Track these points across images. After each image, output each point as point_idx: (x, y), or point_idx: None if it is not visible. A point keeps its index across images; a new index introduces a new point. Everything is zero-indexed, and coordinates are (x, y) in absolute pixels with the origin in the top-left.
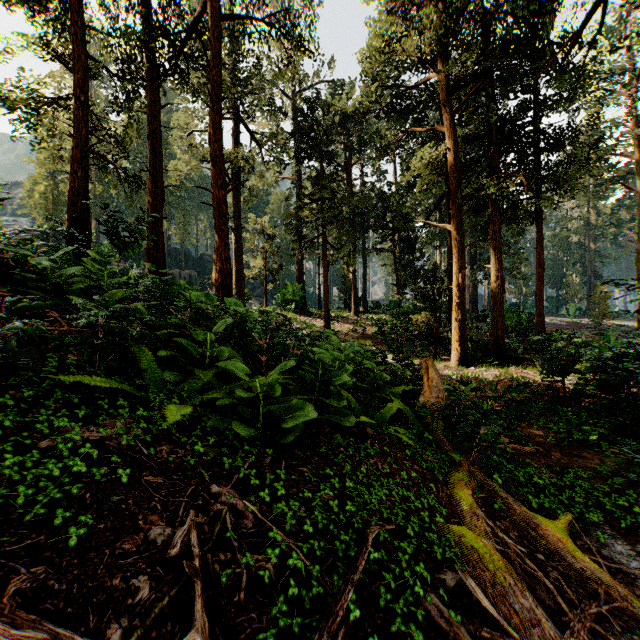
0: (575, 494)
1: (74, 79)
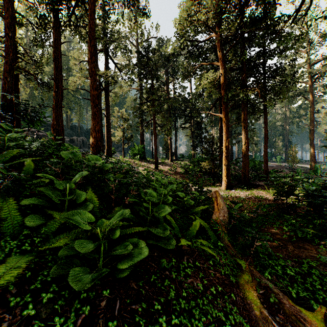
0: (314, 282)
1: (6, 23)
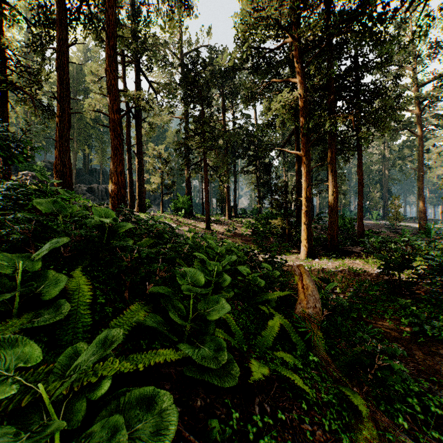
0: None
1: None
